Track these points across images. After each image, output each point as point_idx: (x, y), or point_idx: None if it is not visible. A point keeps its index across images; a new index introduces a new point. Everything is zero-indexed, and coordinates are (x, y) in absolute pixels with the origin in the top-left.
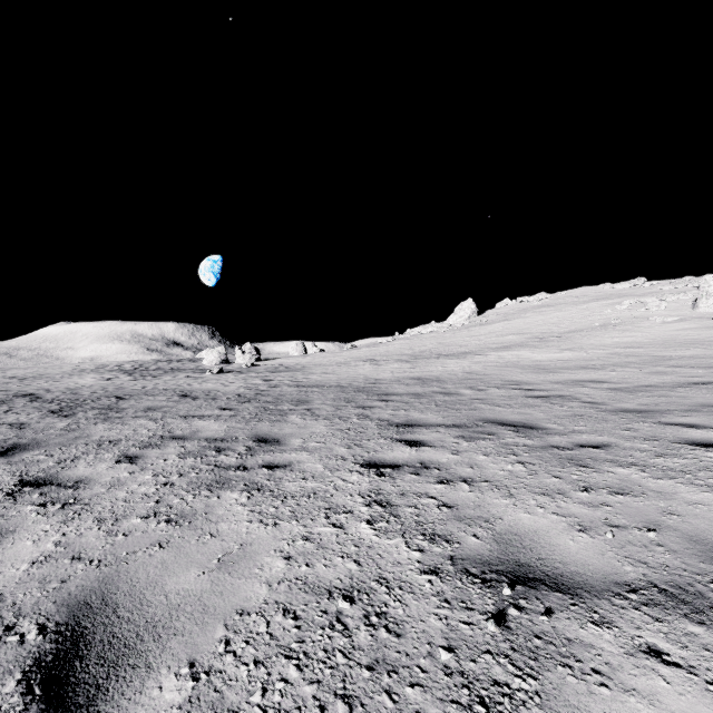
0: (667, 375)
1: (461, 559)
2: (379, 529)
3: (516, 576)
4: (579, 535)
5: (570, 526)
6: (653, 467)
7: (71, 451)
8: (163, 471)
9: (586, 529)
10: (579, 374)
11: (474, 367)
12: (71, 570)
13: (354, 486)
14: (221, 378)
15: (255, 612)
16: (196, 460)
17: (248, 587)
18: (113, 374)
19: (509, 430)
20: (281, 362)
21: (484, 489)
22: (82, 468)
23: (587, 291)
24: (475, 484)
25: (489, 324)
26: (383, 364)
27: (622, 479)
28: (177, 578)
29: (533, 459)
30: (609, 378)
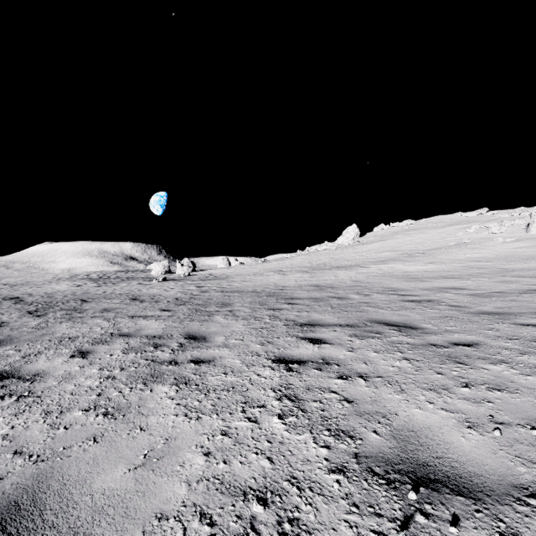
0: (513, 284)
1: (365, 457)
2: (289, 424)
3: (418, 477)
4: (469, 432)
5: (460, 422)
6: (520, 364)
7: (36, 347)
8: (108, 365)
9: (474, 426)
10: (442, 283)
11: (359, 276)
12: (11, 466)
13: (267, 380)
14: (164, 285)
15: (173, 516)
16: (136, 355)
17: (169, 487)
18: (82, 282)
19: (393, 330)
20: (210, 272)
21: (378, 384)
22: (42, 362)
23: (443, 218)
24: (370, 379)
25: (369, 244)
26: (289, 274)
27: (496, 376)
28: (105, 476)
29: (416, 356)
30: (467, 285)
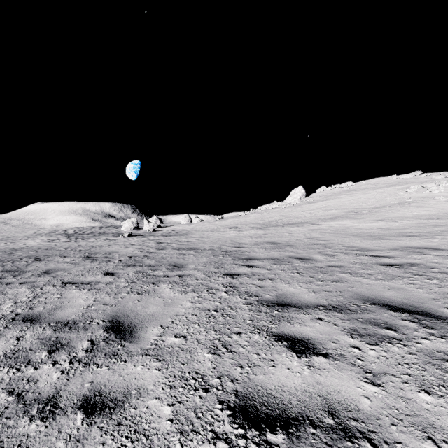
0: None
1: None
2: None
3: None
4: None
5: None
6: None
7: None
8: None
9: None
10: (408, 241)
11: (312, 233)
12: None
13: None
14: (127, 240)
15: None
16: (5, 376)
17: None
18: (57, 237)
19: (408, 320)
20: (173, 228)
21: None
22: None
23: (381, 180)
24: None
25: (315, 203)
26: (244, 231)
27: None
28: None
29: None
30: (439, 245)
